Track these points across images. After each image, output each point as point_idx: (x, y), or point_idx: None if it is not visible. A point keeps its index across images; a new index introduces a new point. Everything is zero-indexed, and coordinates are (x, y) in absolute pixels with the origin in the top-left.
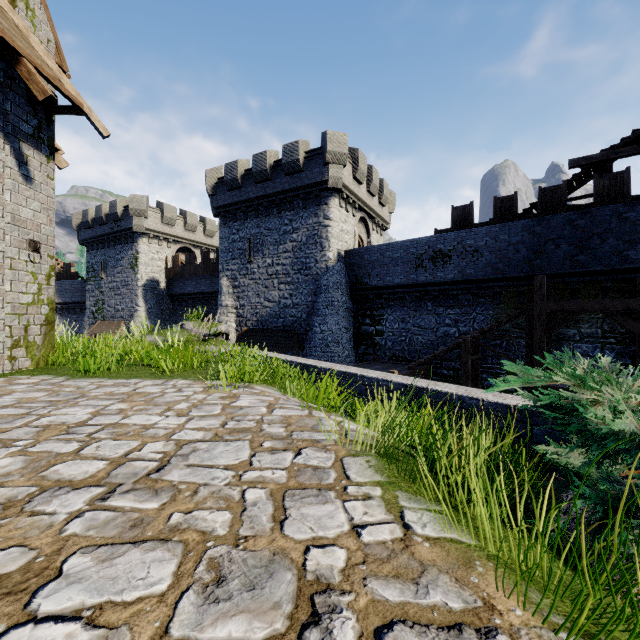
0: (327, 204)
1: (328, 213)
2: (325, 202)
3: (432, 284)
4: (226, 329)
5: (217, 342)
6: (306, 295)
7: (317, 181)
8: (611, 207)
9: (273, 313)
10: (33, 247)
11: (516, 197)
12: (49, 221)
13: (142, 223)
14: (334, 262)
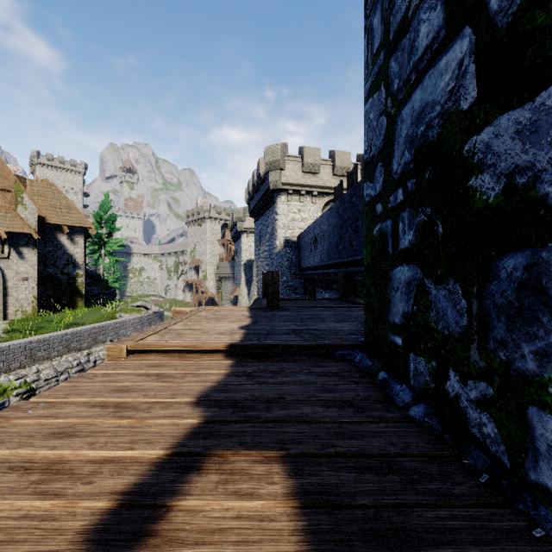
0: (276, 202)
1: (276, 209)
2: (275, 201)
3: (314, 268)
4: (142, 304)
5: (131, 311)
6: None
7: (268, 186)
8: None
9: None
10: (25, 279)
11: (354, 170)
12: (34, 269)
13: (241, 225)
14: (280, 248)
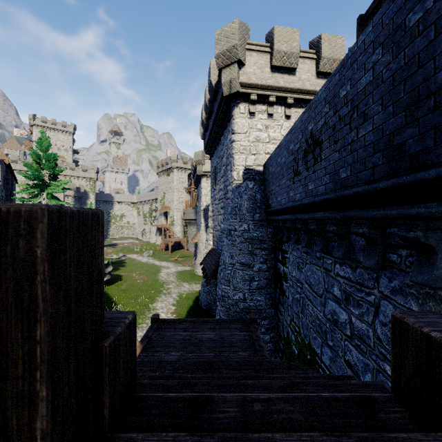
0: (232, 116)
1: (233, 126)
2: (231, 115)
3: (305, 207)
4: None
5: None
6: (226, 220)
7: (221, 95)
8: None
9: (219, 236)
10: None
11: None
12: None
13: (200, 169)
14: (238, 182)
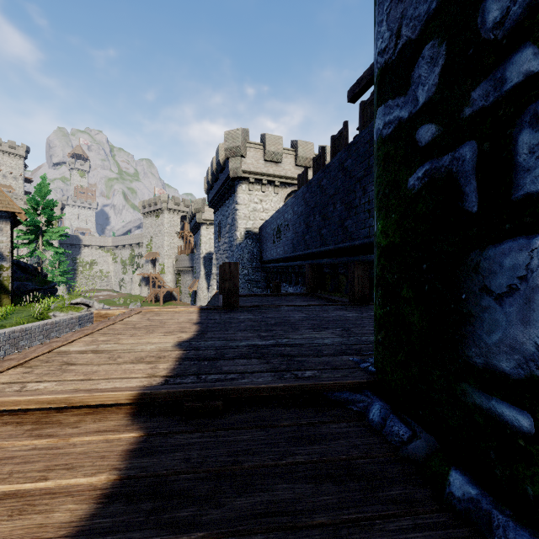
0: (236, 191)
1: (237, 199)
2: (236, 190)
3: (277, 260)
4: (81, 301)
5: (68, 309)
6: None
7: (228, 174)
8: (338, 155)
9: None
10: None
11: (321, 155)
12: None
13: (200, 216)
14: (241, 240)
